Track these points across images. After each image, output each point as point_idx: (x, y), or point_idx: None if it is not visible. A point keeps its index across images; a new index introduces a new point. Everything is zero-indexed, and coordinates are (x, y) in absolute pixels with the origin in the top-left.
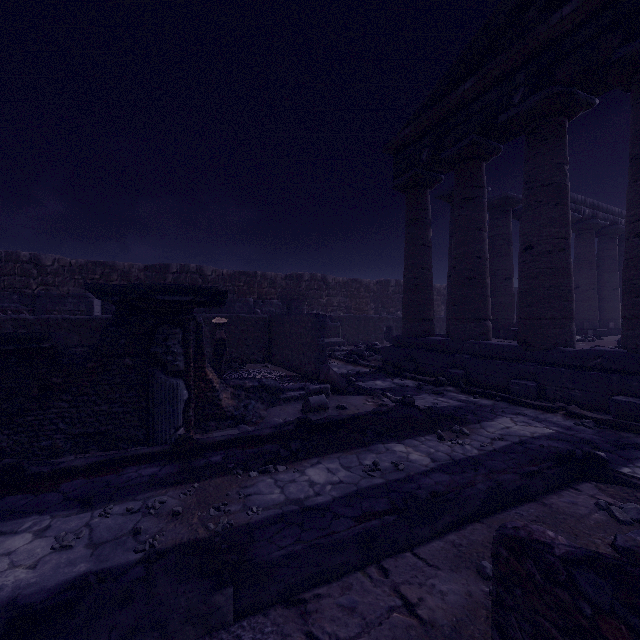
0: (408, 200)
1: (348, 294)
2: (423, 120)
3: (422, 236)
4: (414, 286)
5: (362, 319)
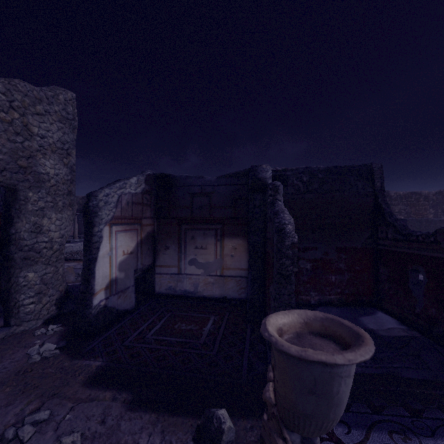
0: None
1: (408, 203)
2: None
3: None
4: None
5: (423, 221)
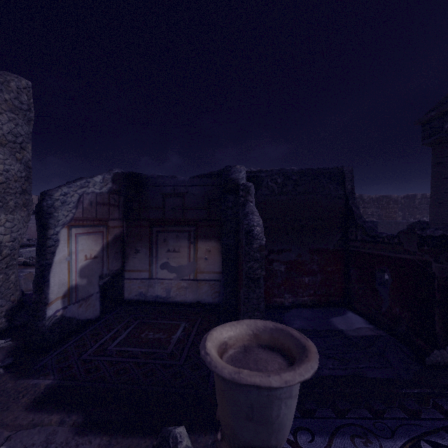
0: (433, 152)
1: (379, 206)
2: (445, 108)
3: (444, 173)
4: (438, 203)
5: (393, 223)
